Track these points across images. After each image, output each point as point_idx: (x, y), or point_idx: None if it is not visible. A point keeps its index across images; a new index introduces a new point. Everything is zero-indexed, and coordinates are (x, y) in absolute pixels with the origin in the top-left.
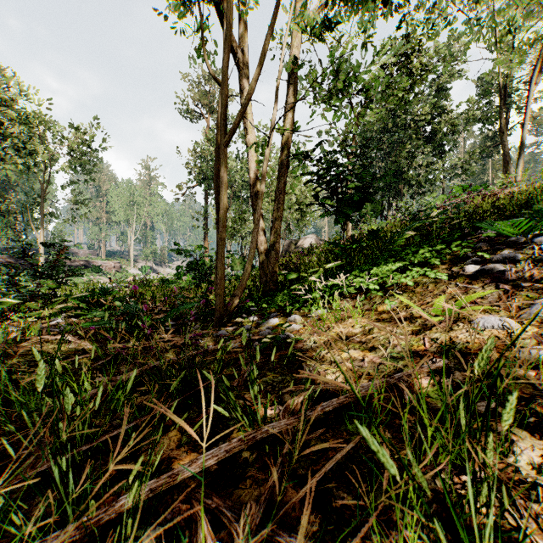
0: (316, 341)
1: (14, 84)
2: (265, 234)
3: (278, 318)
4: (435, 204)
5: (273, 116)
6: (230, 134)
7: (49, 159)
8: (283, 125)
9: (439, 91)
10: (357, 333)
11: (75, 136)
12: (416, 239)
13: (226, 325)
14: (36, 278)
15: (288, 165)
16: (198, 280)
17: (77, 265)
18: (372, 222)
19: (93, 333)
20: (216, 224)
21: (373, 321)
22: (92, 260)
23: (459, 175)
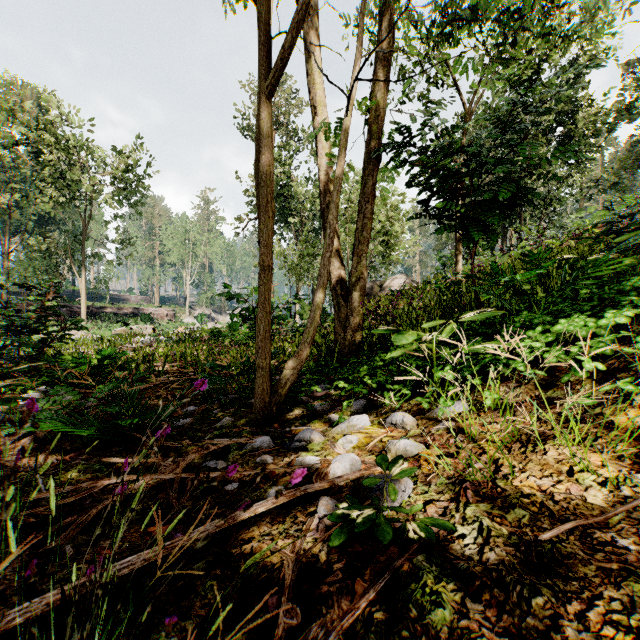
0: (485, 528)
1: (52, 104)
2: (342, 266)
3: (368, 412)
4: (586, 226)
5: (357, 62)
6: (277, 69)
7: (91, 190)
8: (372, 95)
9: (576, 79)
10: (603, 506)
11: (119, 161)
12: (628, 265)
13: (274, 420)
14: (4, 334)
15: (378, 158)
16: (254, 333)
17: (126, 313)
18: (485, 255)
19: (48, 431)
20: (259, 244)
21: (631, 463)
22: (142, 308)
23: (603, 191)
